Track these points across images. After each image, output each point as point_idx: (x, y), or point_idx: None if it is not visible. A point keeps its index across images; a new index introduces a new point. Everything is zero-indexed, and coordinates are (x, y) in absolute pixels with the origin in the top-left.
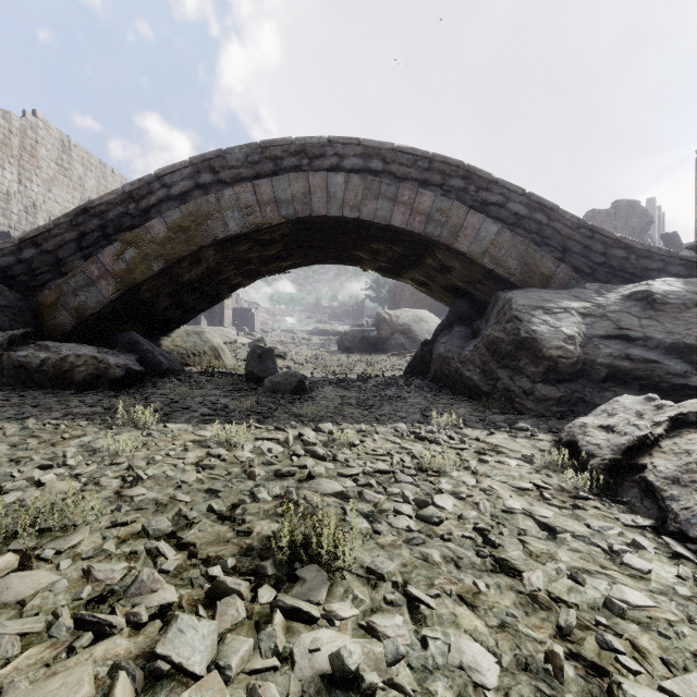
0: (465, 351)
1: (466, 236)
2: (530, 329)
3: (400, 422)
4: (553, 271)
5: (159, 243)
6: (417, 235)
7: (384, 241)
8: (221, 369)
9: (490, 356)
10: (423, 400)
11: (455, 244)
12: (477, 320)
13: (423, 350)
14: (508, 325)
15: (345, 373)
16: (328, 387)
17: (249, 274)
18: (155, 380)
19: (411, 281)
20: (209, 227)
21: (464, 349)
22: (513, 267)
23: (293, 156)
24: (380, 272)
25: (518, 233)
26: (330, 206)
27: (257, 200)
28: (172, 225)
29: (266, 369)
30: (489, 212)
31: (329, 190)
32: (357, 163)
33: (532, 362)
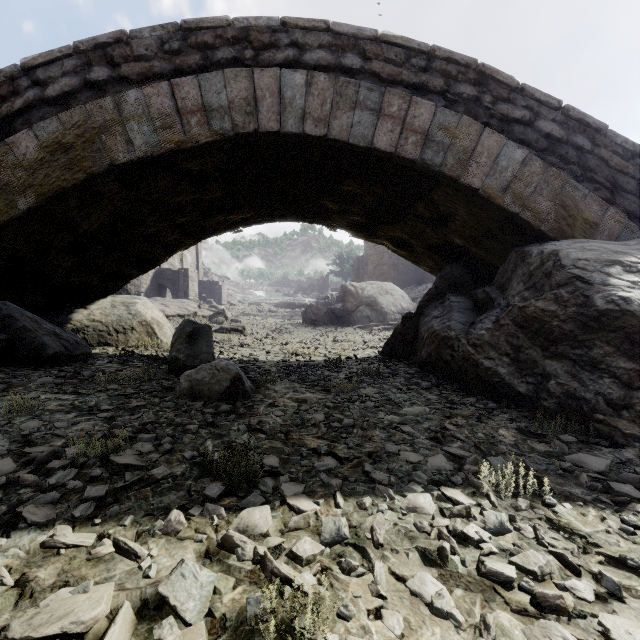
0: (478, 329)
1: (480, 166)
2: (617, 296)
3: (415, 484)
4: (600, 217)
5: (26, 167)
6: (410, 164)
7: (360, 180)
8: (151, 350)
9: (528, 339)
10: (427, 407)
11: (465, 176)
12: (478, 288)
13: (404, 325)
14: (562, 290)
15: (309, 353)
16: (283, 379)
17: (190, 232)
18: (16, 375)
19: (388, 242)
20: (104, 145)
21: (475, 326)
22: (545, 210)
23: (231, 44)
24: (351, 231)
25: (553, 162)
26: (285, 118)
27: (176, 107)
28: (47, 142)
29: (197, 354)
30: (511, 133)
31: (283, 94)
32: (324, 58)
33: (620, 351)
